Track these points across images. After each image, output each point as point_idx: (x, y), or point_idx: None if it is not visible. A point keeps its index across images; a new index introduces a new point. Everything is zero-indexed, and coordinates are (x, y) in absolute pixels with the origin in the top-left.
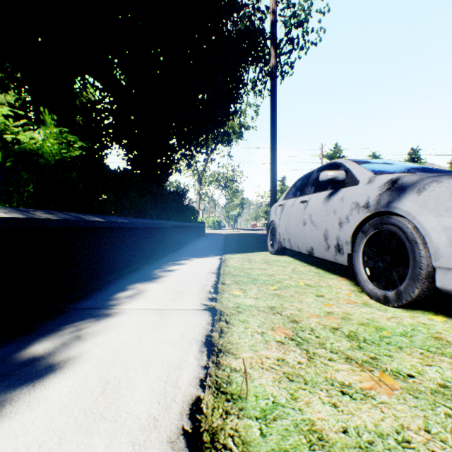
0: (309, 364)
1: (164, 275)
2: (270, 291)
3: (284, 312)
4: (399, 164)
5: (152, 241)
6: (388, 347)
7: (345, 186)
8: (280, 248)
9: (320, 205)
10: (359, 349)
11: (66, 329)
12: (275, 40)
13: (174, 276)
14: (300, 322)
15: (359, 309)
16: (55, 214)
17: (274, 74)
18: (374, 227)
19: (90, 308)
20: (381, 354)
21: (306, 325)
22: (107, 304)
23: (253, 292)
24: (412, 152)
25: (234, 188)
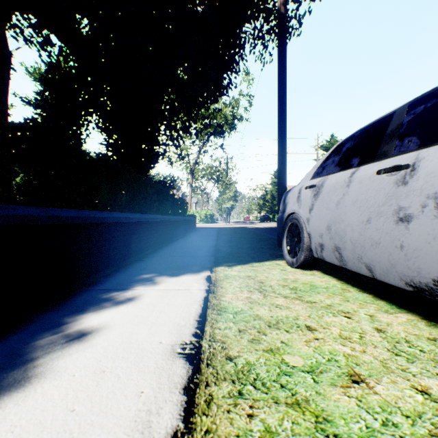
0: None
1: (37, 368)
2: None
3: None
4: None
5: (93, 248)
6: None
7: None
8: (308, 258)
9: None
10: None
11: None
12: None
13: (54, 382)
14: None
15: None
16: None
17: (283, 16)
18: None
19: None
20: None
21: None
22: None
23: None
24: None
25: (227, 180)
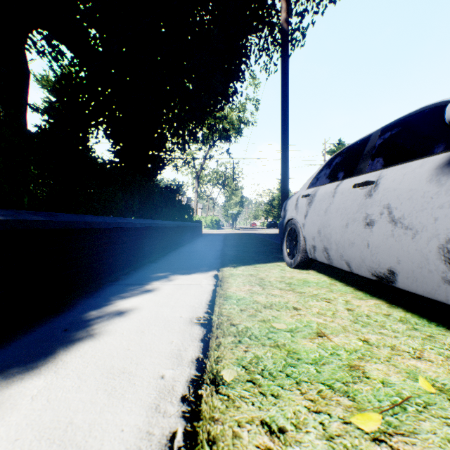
0: None
1: (95, 330)
2: None
3: None
4: None
5: (114, 250)
6: None
7: None
8: (304, 259)
9: (422, 185)
10: None
11: None
12: None
13: (111, 337)
14: None
15: None
16: None
17: (285, 33)
18: None
19: None
20: None
21: None
22: None
23: None
24: None
25: (234, 185)
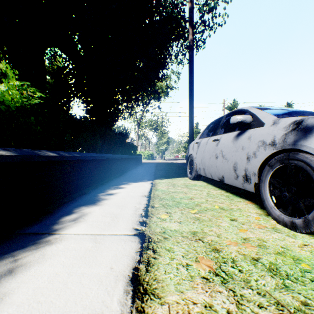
0: (239, 313)
1: (106, 198)
2: (191, 214)
3: (205, 238)
4: (294, 110)
5: (100, 170)
6: (313, 286)
7: (251, 127)
8: (196, 175)
9: (230, 143)
10: (285, 289)
11: (3, 260)
12: (192, 22)
13: (113, 199)
14: (221, 251)
15: (271, 235)
16: (10, 150)
17: (191, 47)
18: (281, 162)
19: (34, 233)
20: (311, 297)
21: (228, 255)
22: (51, 228)
23: (177, 215)
24: (287, 105)
25: (163, 130)
